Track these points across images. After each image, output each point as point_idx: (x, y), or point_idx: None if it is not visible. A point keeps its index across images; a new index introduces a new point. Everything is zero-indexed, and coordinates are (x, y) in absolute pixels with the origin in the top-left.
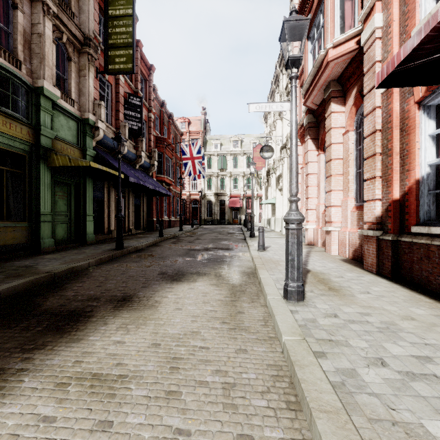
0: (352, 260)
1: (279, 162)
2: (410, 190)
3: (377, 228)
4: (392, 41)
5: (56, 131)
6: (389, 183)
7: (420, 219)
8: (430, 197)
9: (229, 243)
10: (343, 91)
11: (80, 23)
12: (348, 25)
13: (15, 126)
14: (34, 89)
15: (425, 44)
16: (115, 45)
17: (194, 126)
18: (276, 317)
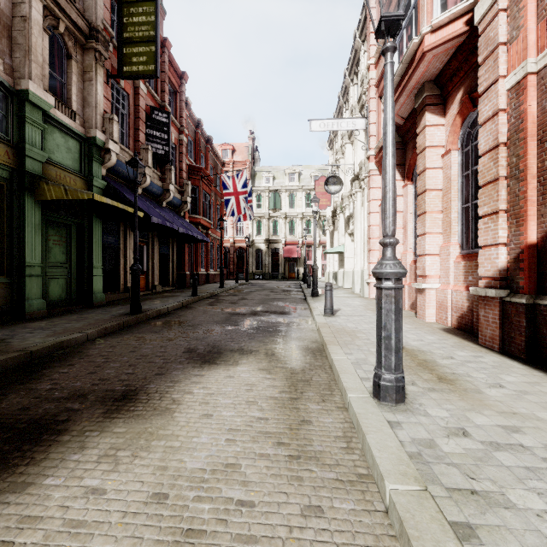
0: (457, 329)
1: (349, 199)
2: None
3: (501, 286)
4: (526, 11)
5: (48, 153)
6: (521, 219)
7: None
8: None
9: (284, 304)
10: (442, 96)
11: (84, 9)
12: (453, 1)
13: None
14: (16, 92)
15: None
16: (132, 40)
17: (239, 155)
18: (368, 437)
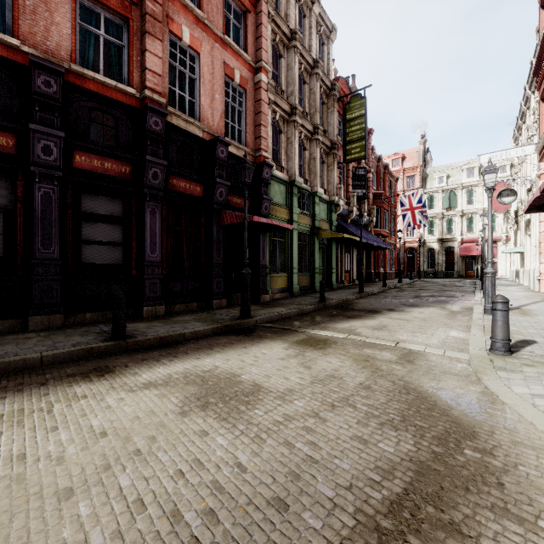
0: None
1: None
2: None
3: None
4: None
5: (319, 215)
6: None
7: None
8: None
9: (454, 293)
10: None
11: (328, 134)
12: None
13: (306, 219)
14: (312, 193)
15: (536, 204)
16: (351, 141)
17: (409, 161)
18: (473, 315)
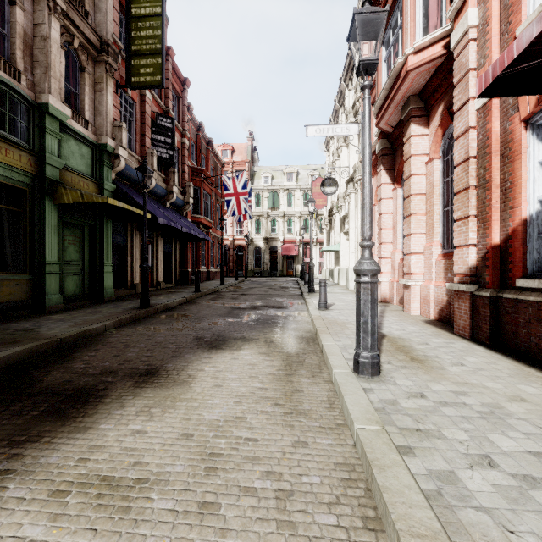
0: (438, 321)
1: (344, 199)
2: (514, 233)
3: (471, 281)
4: (490, 43)
5: (65, 159)
6: (487, 224)
7: (527, 270)
8: (540, 242)
9: (282, 299)
10: (426, 109)
11: (95, 25)
12: (433, 25)
13: (12, 153)
14: (37, 106)
15: None
16: (139, 52)
17: (238, 155)
18: (345, 397)
